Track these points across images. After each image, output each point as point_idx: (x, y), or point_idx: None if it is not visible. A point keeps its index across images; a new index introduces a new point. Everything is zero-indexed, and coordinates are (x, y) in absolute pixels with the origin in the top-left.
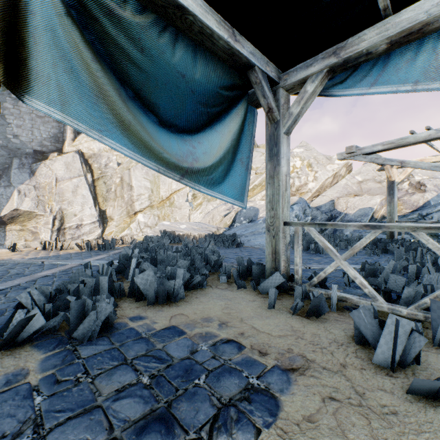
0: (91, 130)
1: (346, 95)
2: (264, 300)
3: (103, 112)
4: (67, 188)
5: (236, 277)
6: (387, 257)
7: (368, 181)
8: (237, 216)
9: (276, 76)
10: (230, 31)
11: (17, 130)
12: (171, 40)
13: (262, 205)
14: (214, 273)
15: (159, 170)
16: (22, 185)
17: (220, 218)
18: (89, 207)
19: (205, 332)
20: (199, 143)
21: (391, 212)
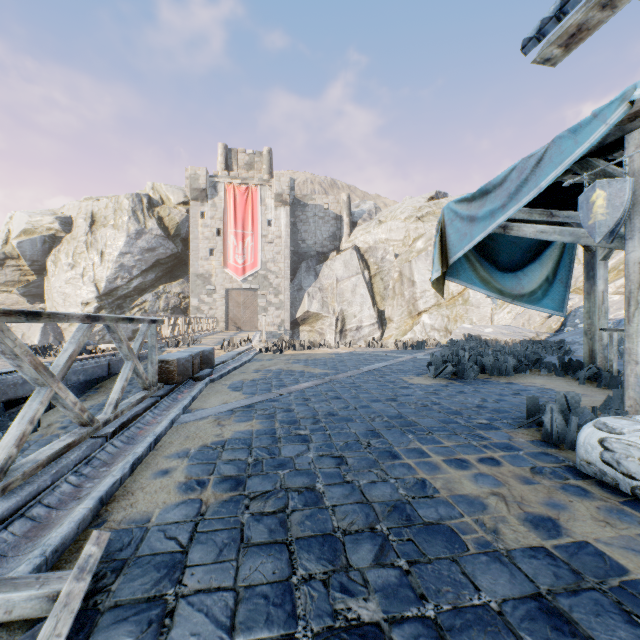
0: (467, 284)
1: None
2: (577, 382)
3: (472, 274)
4: (346, 288)
5: (555, 369)
6: None
7: None
8: (569, 317)
9: None
10: (548, 214)
11: (304, 236)
12: None
13: (614, 301)
14: (535, 369)
15: (498, 298)
16: (310, 288)
17: (540, 320)
18: (367, 308)
19: (531, 385)
20: (523, 275)
21: None
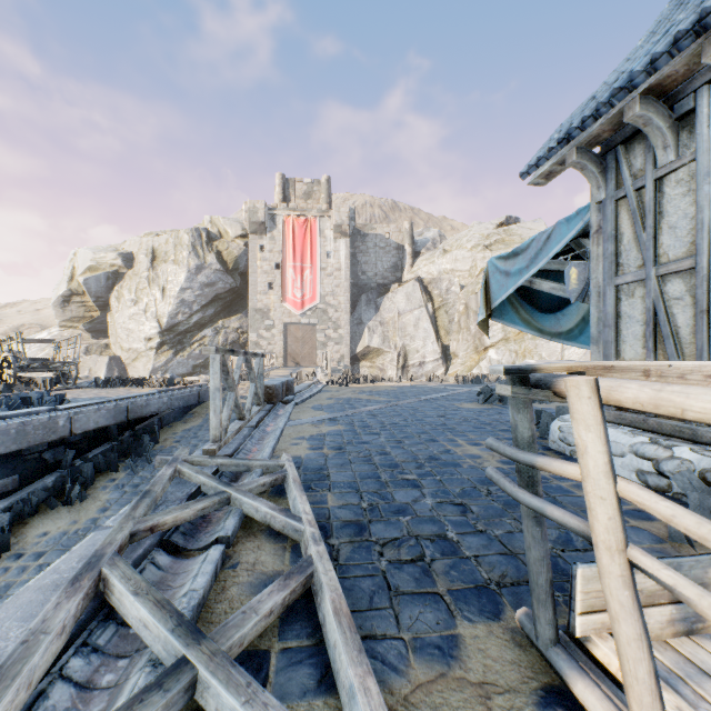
0: (511, 324)
1: None
2: None
3: (515, 316)
4: (409, 322)
5: None
6: None
7: None
8: None
9: None
10: None
11: (364, 267)
12: (546, 277)
13: None
14: None
15: (538, 336)
16: (370, 322)
17: None
18: (431, 343)
19: None
20: (562, 316)
21: None
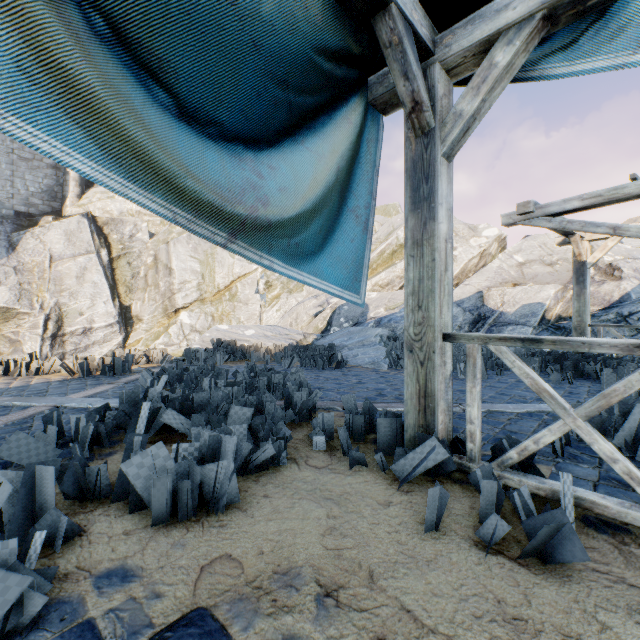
0: None
1: (575, 72)
2: (408, 500)
3: (7, 49)
4: (69, 272)
5: (345, 441)
6: (586, 385)
7: (532, 262)
8: (335, 315)
9: (429, 38)
10: None
11: None
12: None
13: (373, 298)
14: (302, 424)
15: (174, 217)
16: None
17: (308, 318)
18: (104, 302)
19: (282, 637)
20: (270, 168)
21: (581, 311)
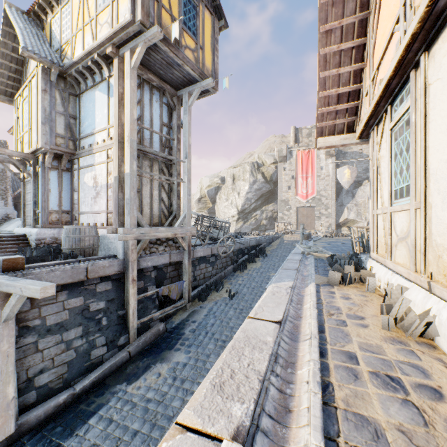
0: None
1: None
2: None
3: None
4: None
5: None
6: None
7: None
8: None
9: None
10: None
11: None
12: None
13: None
14: None
15: None
16: (348, 204)
17: None
18: None
19: None
20: None
21: None
